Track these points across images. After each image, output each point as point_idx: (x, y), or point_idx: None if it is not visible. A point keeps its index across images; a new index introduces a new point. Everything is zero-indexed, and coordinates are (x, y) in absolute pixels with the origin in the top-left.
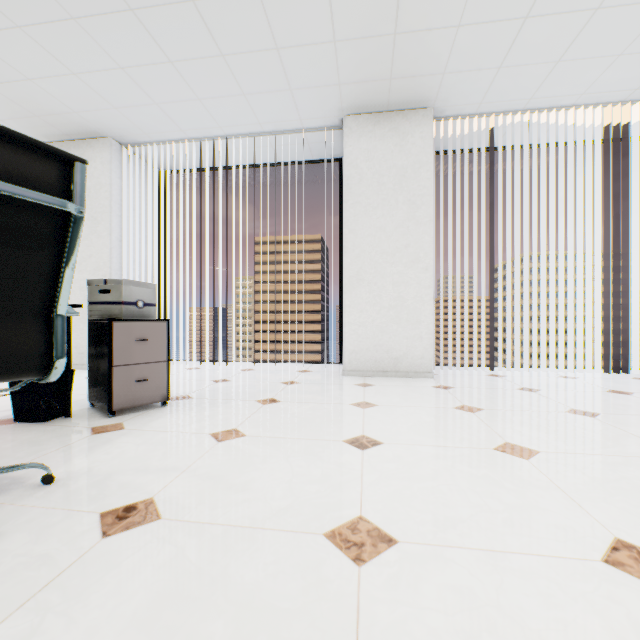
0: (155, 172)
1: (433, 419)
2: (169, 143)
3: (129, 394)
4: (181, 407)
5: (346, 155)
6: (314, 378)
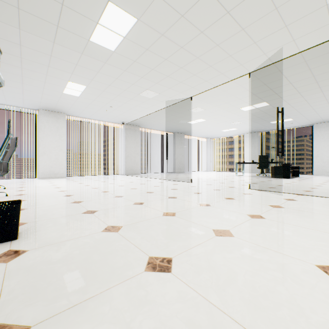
0: None
1: (64, 181)
2: None
3: None
4: None
5: (40, 120)
6: (30, 180)
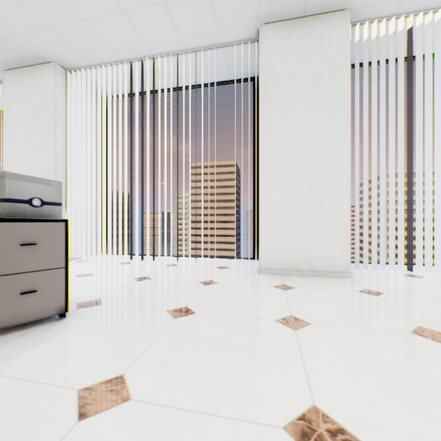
0: (99, 97)
1: (402, 360)
2: (105, 66)
3: (10, 310)
4: (79, 321)
5: (262, 62)
6: (232, 276)
